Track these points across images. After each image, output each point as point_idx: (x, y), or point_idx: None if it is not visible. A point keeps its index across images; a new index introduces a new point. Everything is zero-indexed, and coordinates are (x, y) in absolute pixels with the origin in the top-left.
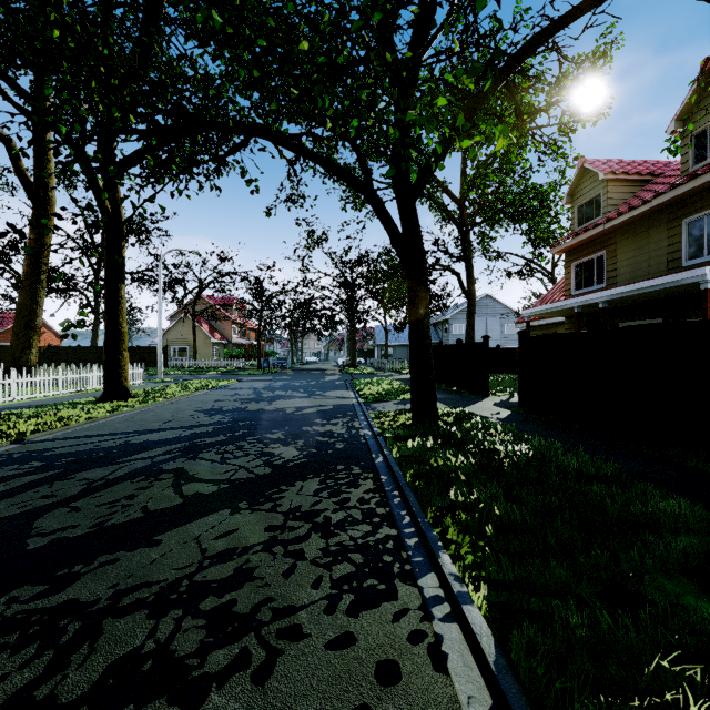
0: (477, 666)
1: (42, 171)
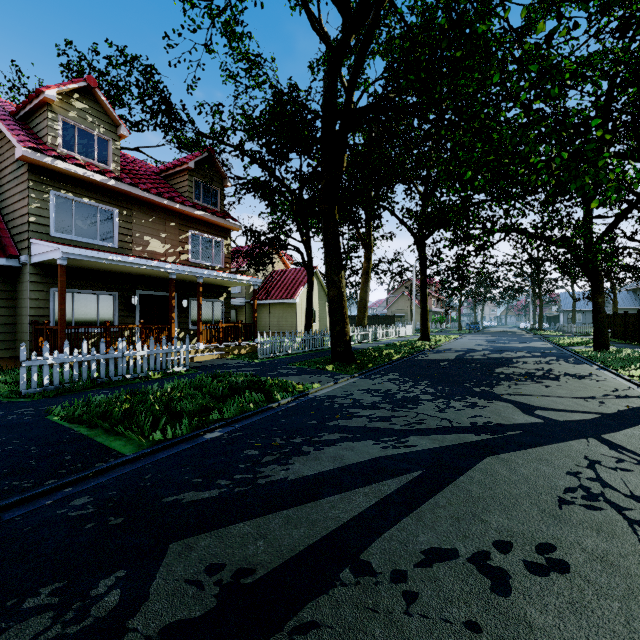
0: (599, 367)
1: (369, 233)
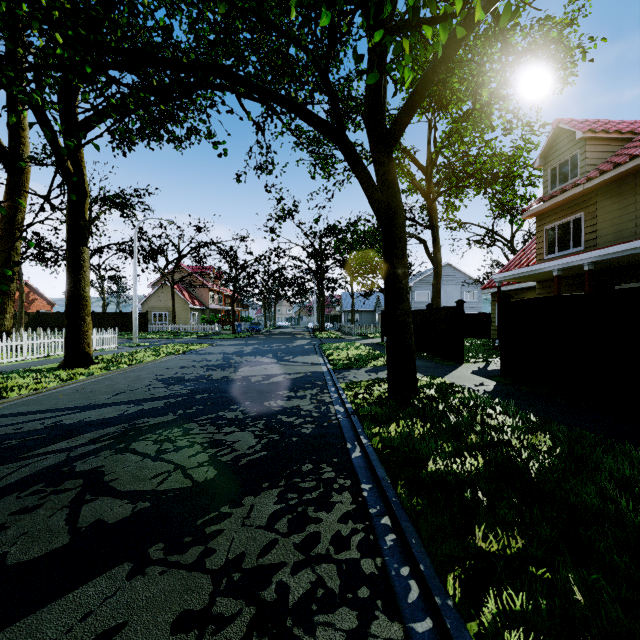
0: None
1: (16, 139)
